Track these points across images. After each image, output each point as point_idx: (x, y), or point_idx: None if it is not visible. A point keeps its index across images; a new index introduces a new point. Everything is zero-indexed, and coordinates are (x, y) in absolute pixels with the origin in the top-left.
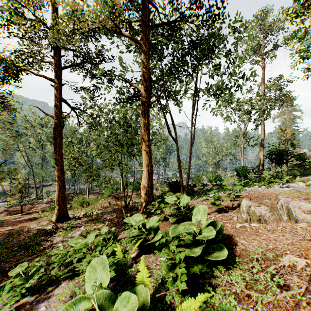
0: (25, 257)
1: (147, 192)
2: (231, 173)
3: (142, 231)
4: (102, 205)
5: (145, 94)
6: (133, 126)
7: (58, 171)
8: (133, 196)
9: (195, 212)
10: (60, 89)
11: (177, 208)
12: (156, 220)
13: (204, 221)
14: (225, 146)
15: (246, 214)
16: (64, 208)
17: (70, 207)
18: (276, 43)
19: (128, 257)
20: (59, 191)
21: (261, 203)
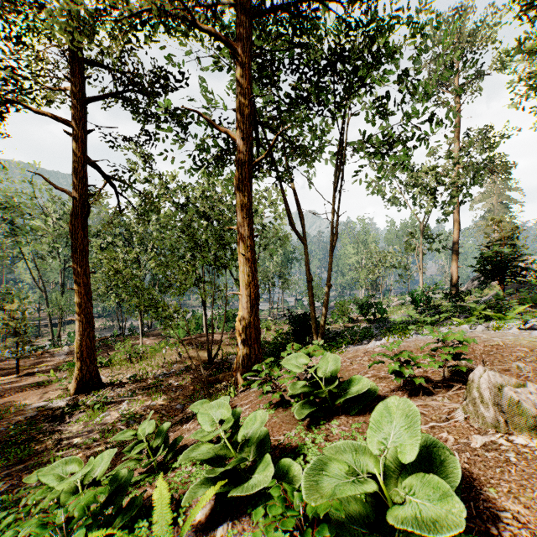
0: (1, 470)
1: (249, 336)
2: (398, 299)
3: (224, 446)
4: (166, 359)
5: (244, 146)
6: (225, 214)
7: (79, 296)
8: (224, 342)
9: (373, 422)
10: (85, 140)
11: (311, 380)
12: (260, 422)
13: (411, 461)
14: (390, 250)
15: (492, 408)
16: (92, 366)
17: (108, 363)
18: (481, 67)
19: (183, 528)
20: (82, 334)
21: (507, 371)
